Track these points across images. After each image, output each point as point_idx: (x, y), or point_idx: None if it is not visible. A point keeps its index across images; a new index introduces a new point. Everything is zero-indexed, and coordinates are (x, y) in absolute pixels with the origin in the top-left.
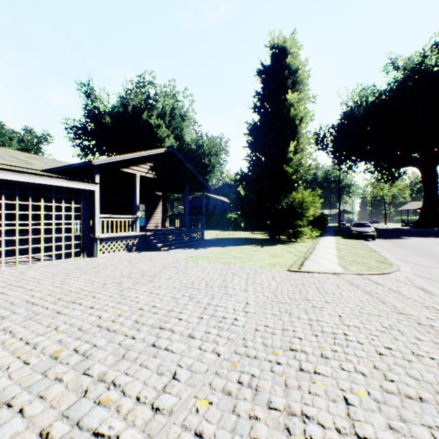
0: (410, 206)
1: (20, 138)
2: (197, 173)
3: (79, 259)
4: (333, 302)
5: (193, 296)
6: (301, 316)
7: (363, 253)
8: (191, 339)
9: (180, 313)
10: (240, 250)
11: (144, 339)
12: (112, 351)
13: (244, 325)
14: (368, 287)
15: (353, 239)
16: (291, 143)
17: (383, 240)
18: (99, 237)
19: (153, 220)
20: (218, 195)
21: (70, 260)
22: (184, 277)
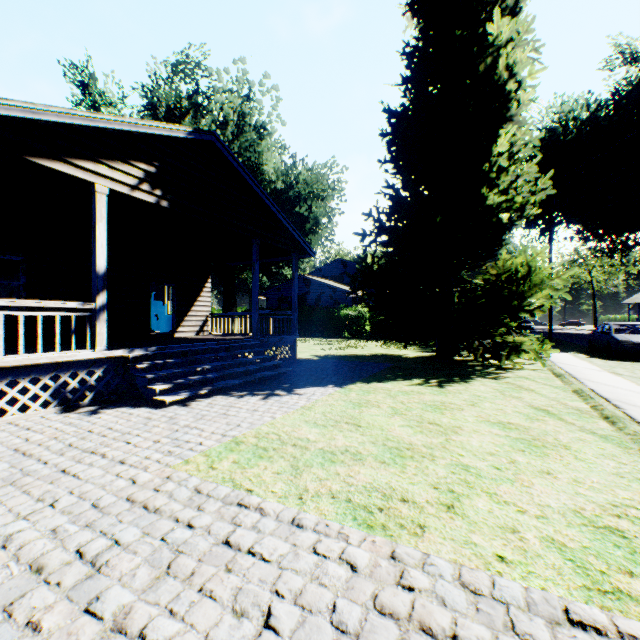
0: None
1: None
2: (280, 212)
3: None
4: None
5: None
6: None
7: None
8: None
9: None
10: (390, 399)
11: None
12: None
13: None
14: None
15: (629, 361)
16: (501, 135)
17: None
18: None
19: (192, 319)
20: (324, 278)
21: None
22: None
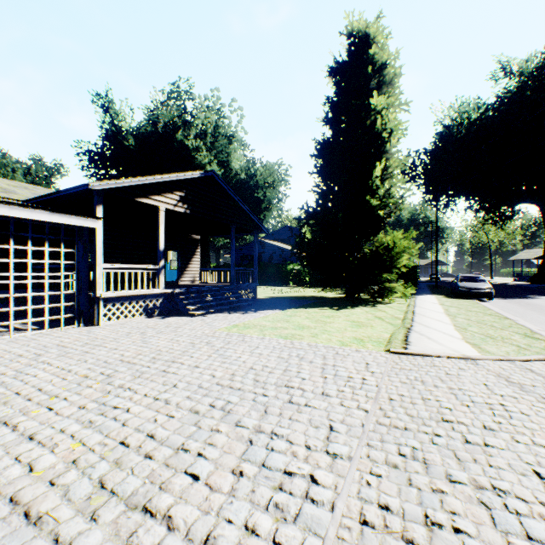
0: (525, 255)
1: (26, 170)
2: (247, 208)
3: (70, 329)
4: (502, 431)
5: (229, 408)
6: (453, 473)
7: (490, 321)
8: None
9: (199, 456)
10: (307, 314)
11: None
12: None
13: (333, 502)
14: (542, 388)
15: (462, 299)
16: (378, 166)
17: (504, 300)
18: (102, 297)
19: (189, 273)
20: (276, 240)
21: (57, 331)
22: (220, 364)
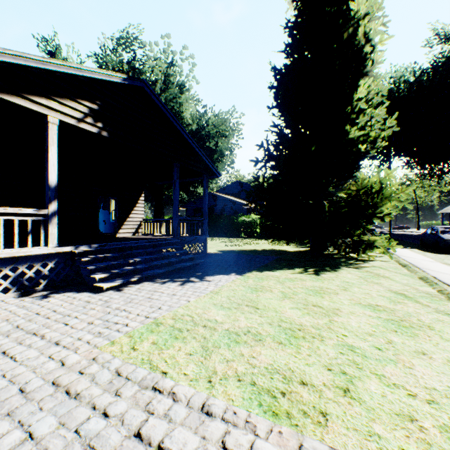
0: None
1: None
2: (194, 143)
3: None
4: None
5: None
6: None
7: None
8: None
9: None
10: (280, 285)
11: None
12: None
13: None
14: None
15: None
16: (360, 85)
17: None
18: None
19: (130, 223)
20: (227, 195)
21: None
22: None
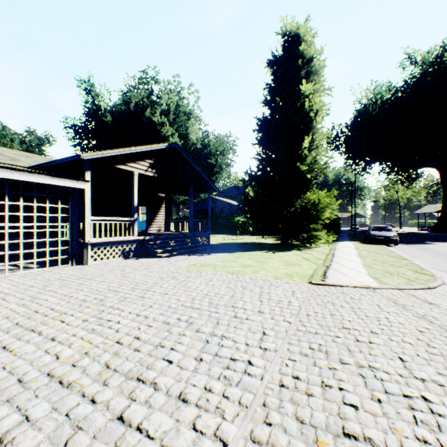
0: (427, 209)
1: (22, 140)
2: (203, 172)
3: (66, 267)
4: (383, 334)
5: (191, 321)
6: (344, 358)
7: (391, 261)
8: (182, 406)
9: (171, 350)
10: (250, 256)
11: (108, 403)
12: (50, 433)
13: (263, 375)
14: (418, 307)
15: (373, 244)
16: (306, 139)
17: (406, 245)
18: (89, 242)
19: (156, 223)
20: (225, 197)
21: (56, 269)
22: (184, 292)
